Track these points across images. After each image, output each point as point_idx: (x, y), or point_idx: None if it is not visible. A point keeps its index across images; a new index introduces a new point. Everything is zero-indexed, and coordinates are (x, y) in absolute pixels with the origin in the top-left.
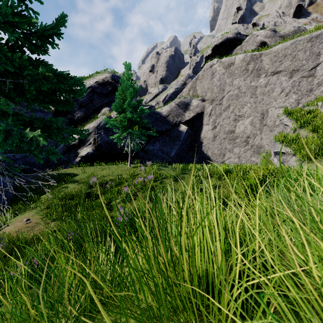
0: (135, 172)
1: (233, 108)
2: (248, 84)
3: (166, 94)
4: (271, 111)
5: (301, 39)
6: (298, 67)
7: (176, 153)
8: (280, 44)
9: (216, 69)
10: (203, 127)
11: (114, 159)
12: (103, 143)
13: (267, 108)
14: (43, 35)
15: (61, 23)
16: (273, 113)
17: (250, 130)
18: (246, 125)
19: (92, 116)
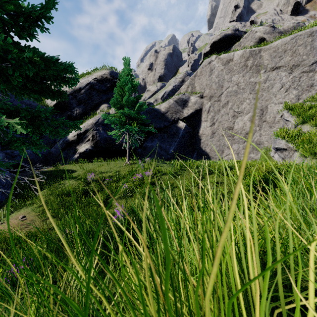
0: (133, 168)
1: (232, 104)
2: (247, 80)
3: (164, 91)
4: (271, 107)
5: (301, 34)
6: (298, 63)
7: (175, 149)
8: (280, 39)
9: (215, 66)
10: (202, 124)
11: (113, 156)
12: (101, 140)
13: (266, 104)
14: (31, 18)
15: (51, 5)
16: (273, 109)
17: (249, 126)
18: (245, 121)
19: (90, 112)
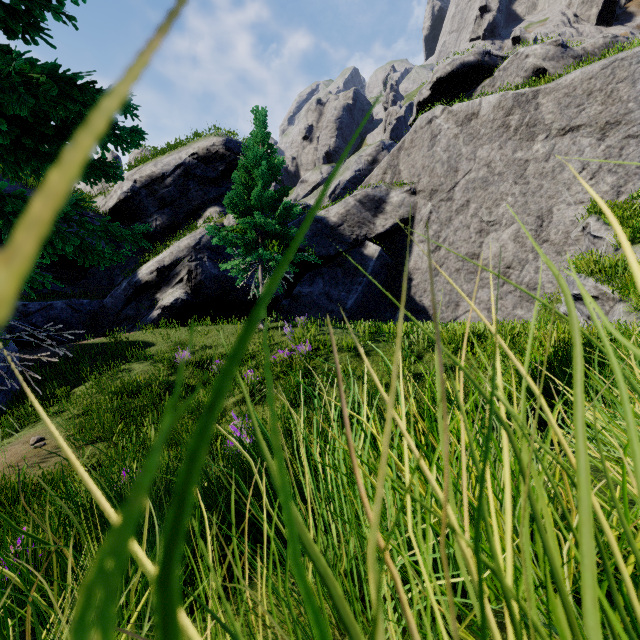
0: (272, 338)
1: (476, 206)
2: (509, 156)
3: (336, 181)
4: (559, 211)
5: (624, 57)
6: (617, 117)
7: (358, 300)
8: (578, 70)
9: (441, 128)
10: (413, 247)
11: (231, 314)
12: (207, 280)
13: (549, 206)
14: None
15: None
16: (564, 215)
17: (513, 252)
18: (504, 242)
19: (185, 224)
